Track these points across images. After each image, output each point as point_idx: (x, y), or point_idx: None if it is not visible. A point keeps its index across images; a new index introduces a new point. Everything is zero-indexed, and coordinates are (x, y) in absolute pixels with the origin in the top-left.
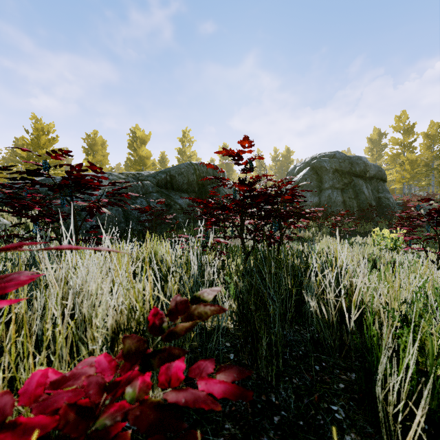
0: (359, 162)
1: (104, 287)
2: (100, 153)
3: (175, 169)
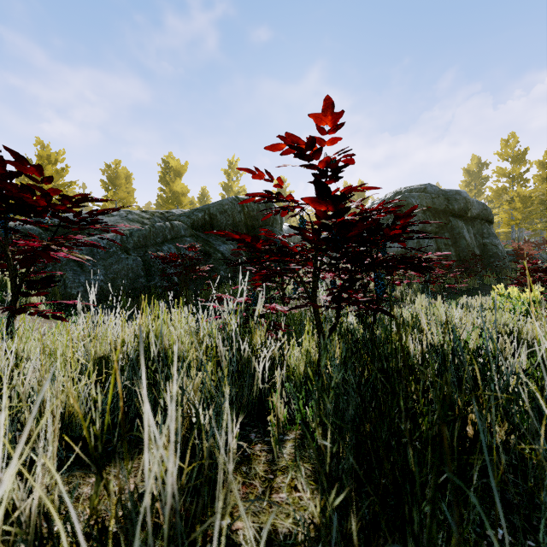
0: (458, 198)
1: None
2: (123, 189)
3: (216, 206)
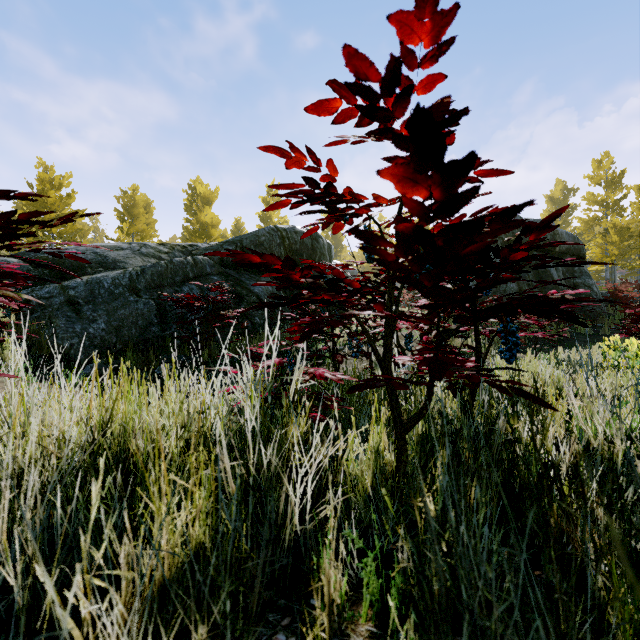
0: None
1: None
2: (141, 219)
3: (250, 237)
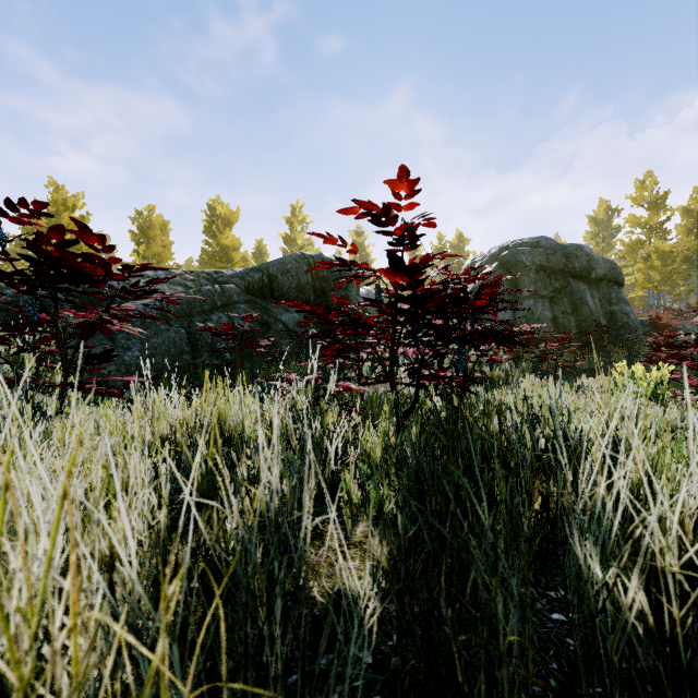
0: (580, 254)
1: (4, 539)
2: (158, 242)
3: (277, 264)
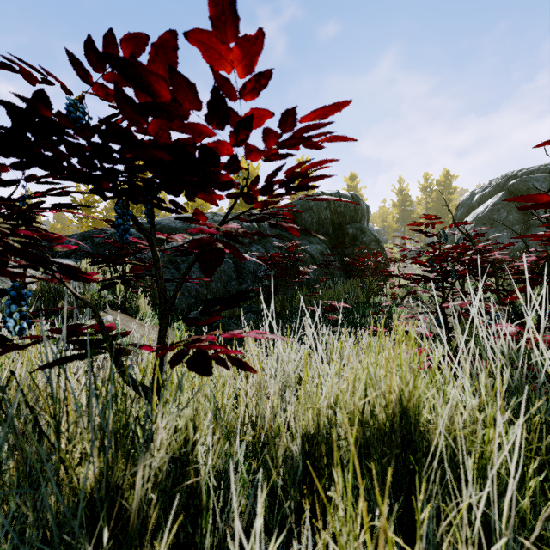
0: None
1: None
2: None
3: (301, 203)
